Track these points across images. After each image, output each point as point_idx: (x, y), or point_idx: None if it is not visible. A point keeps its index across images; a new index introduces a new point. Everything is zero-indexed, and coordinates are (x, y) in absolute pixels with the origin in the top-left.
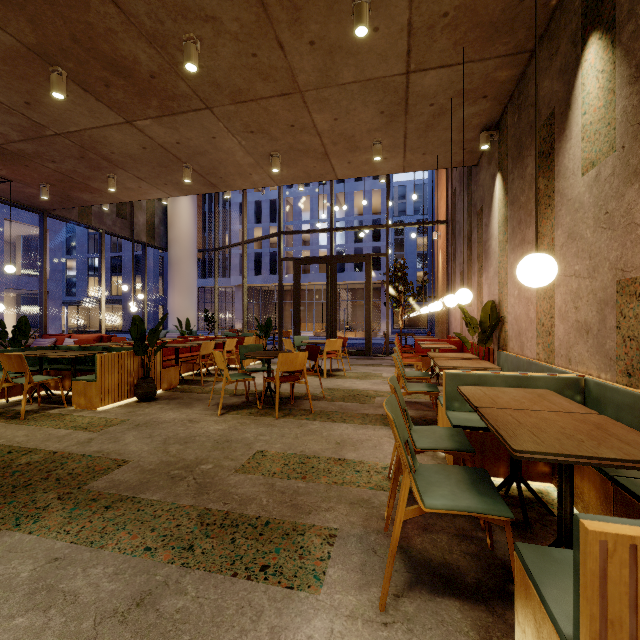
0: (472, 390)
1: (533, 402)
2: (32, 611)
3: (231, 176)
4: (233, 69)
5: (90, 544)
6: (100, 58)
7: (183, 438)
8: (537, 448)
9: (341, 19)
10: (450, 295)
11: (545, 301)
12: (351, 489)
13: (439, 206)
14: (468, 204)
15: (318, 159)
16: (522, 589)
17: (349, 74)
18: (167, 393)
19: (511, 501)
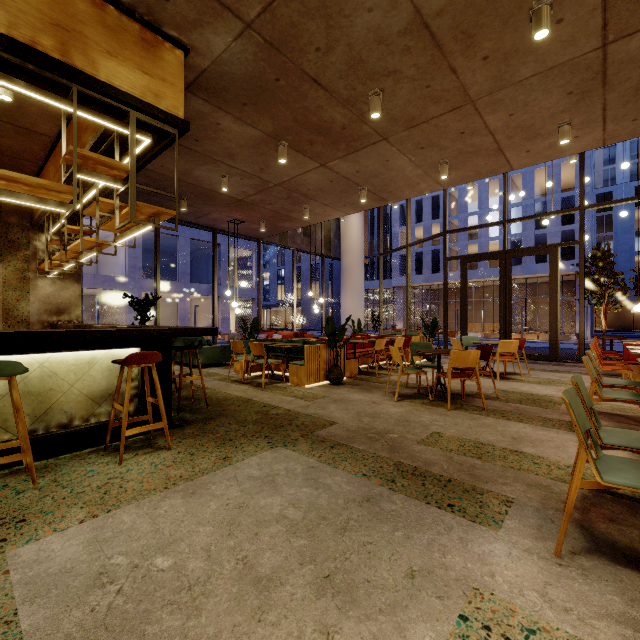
0: None
1: None
2: (310, 487)
3: (400, 189)
4: (408, 103)
5: (328, 464)
6: (309, 127)
7: (370, 414)
8: None
9: (517, 27)
10: None
11: None
12: (528, 475)
13: None
14: None
15: (490, 156)
16: None
17: (527, 70)
18: (350, 380)
19: None
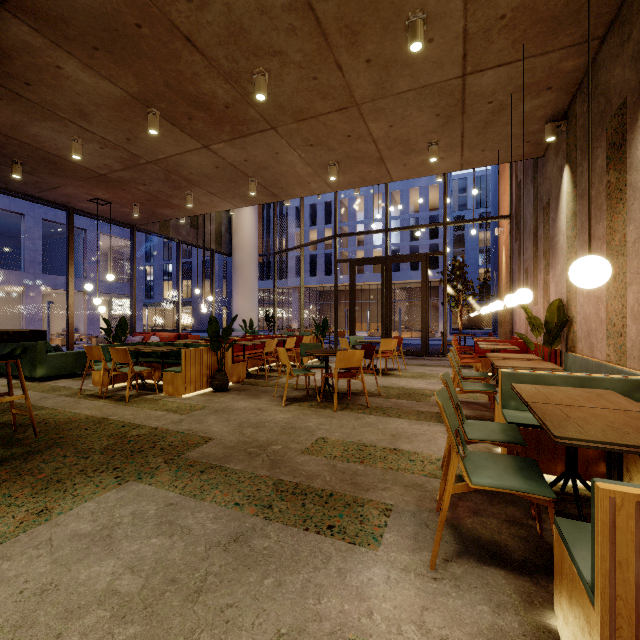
0: (526, 388)
1: (588, 400)
2: (161, 536)
3: (291, 186)
4: (296, 92)
5: (194, 496)
6: (186, 97)
7: (255, 423)
8: (578, 436)
9: (396, 36)
10: (510, 295)
11: (616, 300)
12: (406, 474)
13: (502, 200)
14: (534, 198)
15: (373, 164)
16: (559, 555)
17: (404, 84)
18: (237, 385)
19: (567, 498)
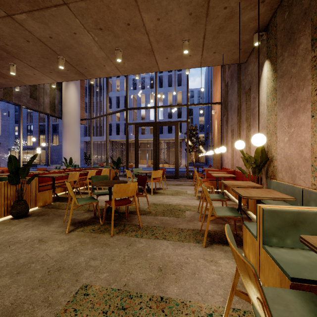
0: None
1: None
2: None
3: (92, 67)
4: None
5: None
6: None
7: (19, 266)
8: None
9: None
10: (239, 141)
11: None
12: None
13: (215, 96)
14: (238, 89)
15: (147, 55)
16: None
17: None
18: (40, 209)
19: None
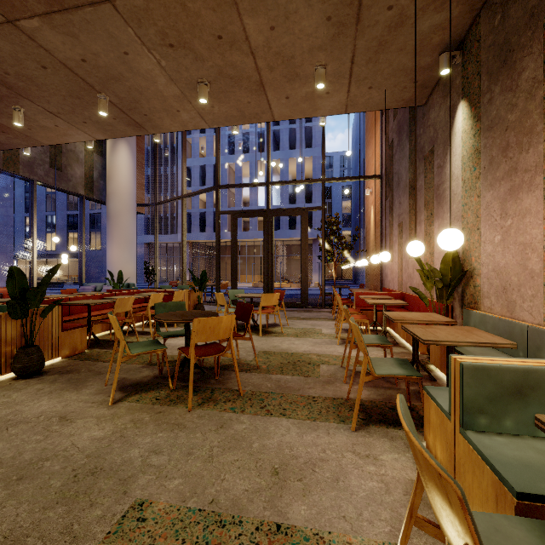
0: None
1: None
2: None
3: (157, 113)
4: None
5: None
6: None
7: (22, 465)
8: None
9: None
10: (415, 241)
11: None
12: None
13: (371, 164)
14: (411, 151)
15: (252, 91)
16: None
17: None
18: (65, 362)
19: None
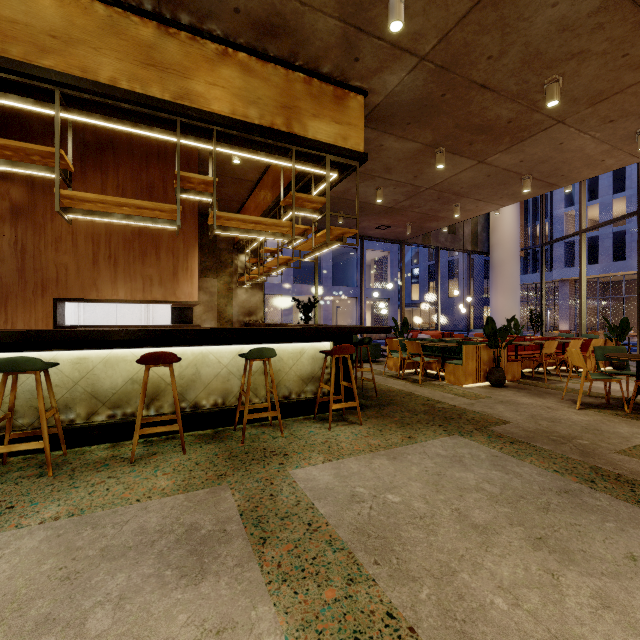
0: None
1: None
2: (499, 471)
3: (575, 170)
4: (595, 79)
5: (512, 456)
6: (470, 129)
7: (548, 418)
8: None
9: None
10: None
11: None
12: None
13: None
14: None
15: None
16: None
17: None
18: (512, 383)
19: None
